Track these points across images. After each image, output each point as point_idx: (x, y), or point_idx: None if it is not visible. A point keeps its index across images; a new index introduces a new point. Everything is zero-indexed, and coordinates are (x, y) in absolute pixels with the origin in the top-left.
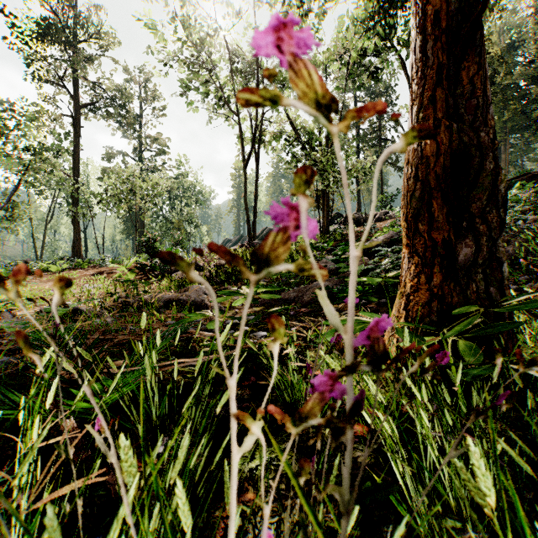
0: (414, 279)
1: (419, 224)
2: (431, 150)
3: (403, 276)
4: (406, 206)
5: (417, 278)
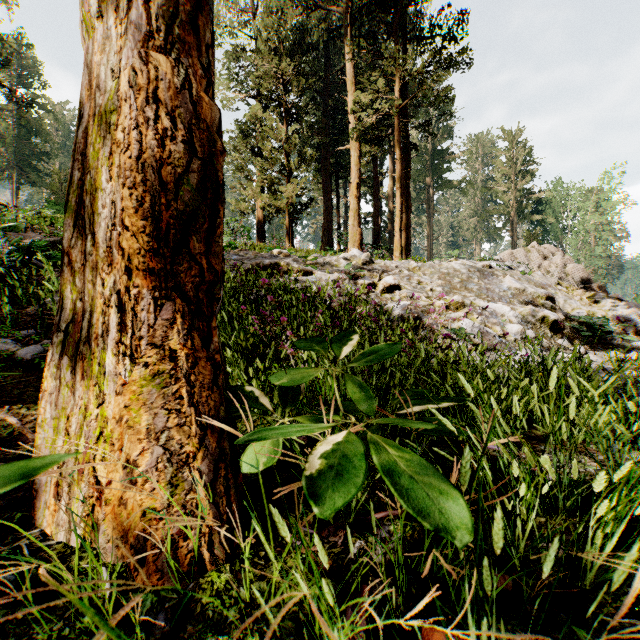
0: (188, 341)
1: (193, 238)
2: (213, 118)
3: (143, 337)
4: (156, 189)
5: (191, 339)
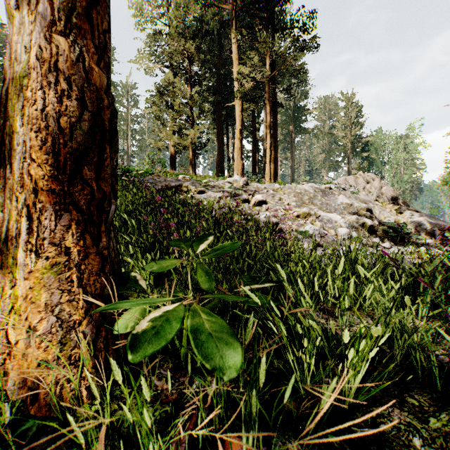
0: (81, 241)
1: (85, 168)
2: (102, 83)
3: (45, 238)
4: (56, 133)
5: (83, 240)
